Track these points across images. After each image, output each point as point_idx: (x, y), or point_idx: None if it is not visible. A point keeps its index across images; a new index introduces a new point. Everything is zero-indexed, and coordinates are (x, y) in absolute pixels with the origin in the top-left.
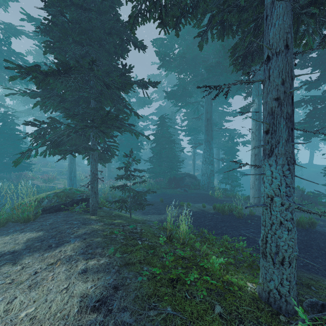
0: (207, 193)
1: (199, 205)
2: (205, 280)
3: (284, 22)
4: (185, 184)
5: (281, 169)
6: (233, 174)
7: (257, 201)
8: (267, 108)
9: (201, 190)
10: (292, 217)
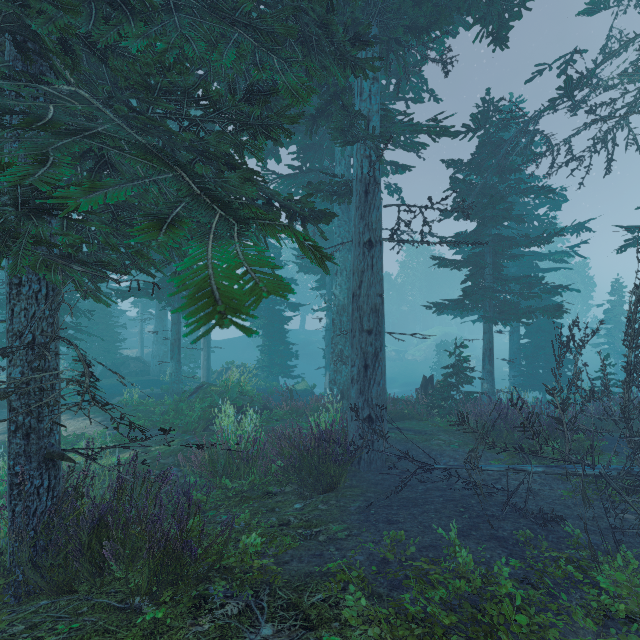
0: (159, 378)
1: (148, 390)
2: (147, 411)
3: (176, 314)
4: (130, 370)
5: (175, 364)
6: (197, 352)
7: (206, 380)
8: (171, 342)
9: (152, 376)
10: (178, 379)
